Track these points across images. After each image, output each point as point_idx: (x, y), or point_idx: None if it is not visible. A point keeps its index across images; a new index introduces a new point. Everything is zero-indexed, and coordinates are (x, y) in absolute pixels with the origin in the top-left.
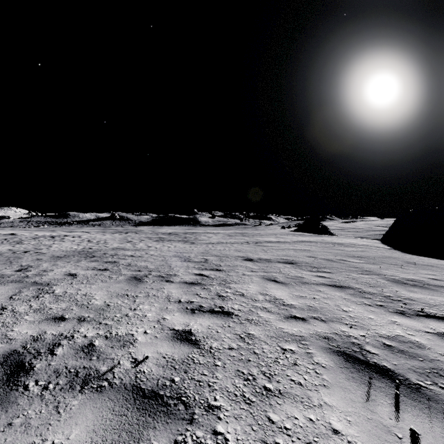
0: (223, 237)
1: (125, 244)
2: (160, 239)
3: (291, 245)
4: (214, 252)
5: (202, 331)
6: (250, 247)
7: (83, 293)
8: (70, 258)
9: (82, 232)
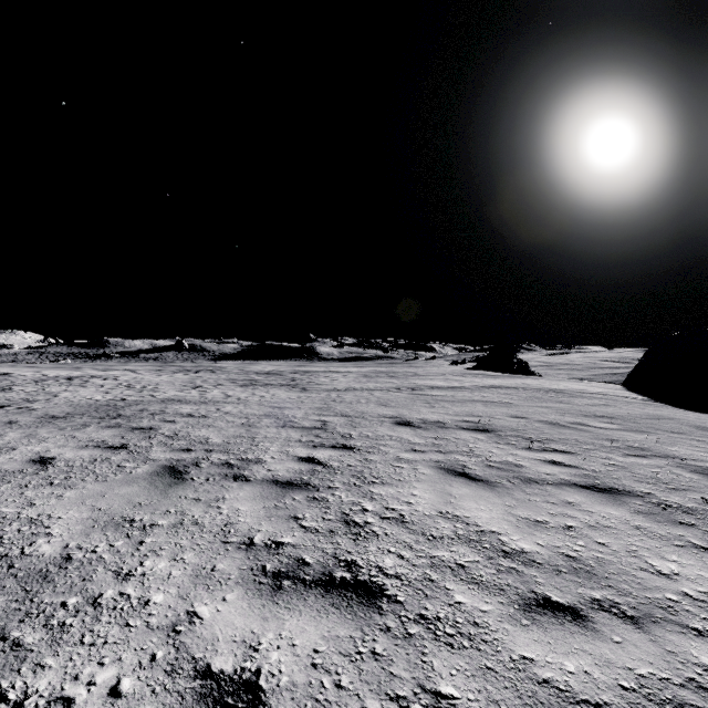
0: (357, 379)
1: (188, 392)
2: (250, 383)
3: (474, 394)
4: (339, 408)
5: (293, 680)
6: (403, 397)
7: (33, 514)
8: (72, 420)
9: (124, 370)
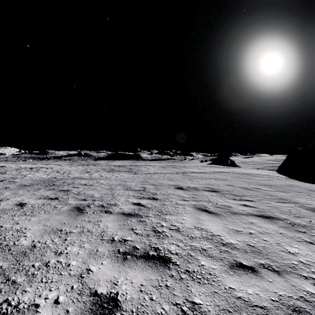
0: (158, 168)
1: (84, 174)
2: (111, 170)
3: (210, 175)
4: (151, 181)
5: (132, 297)
6: (179, 176)
7: (18, 227)
8: (33, 186)
9: (55, 164)
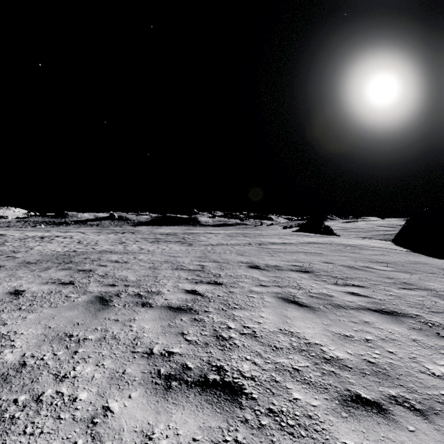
0: (224, 238)
1: (117, 246)
2: (156, 240)
3: (298, 248)
4: (212, 257)
5: None
6: (253, 249)
7: (4, 331)
8: (40, 264)
9: (77, 232)
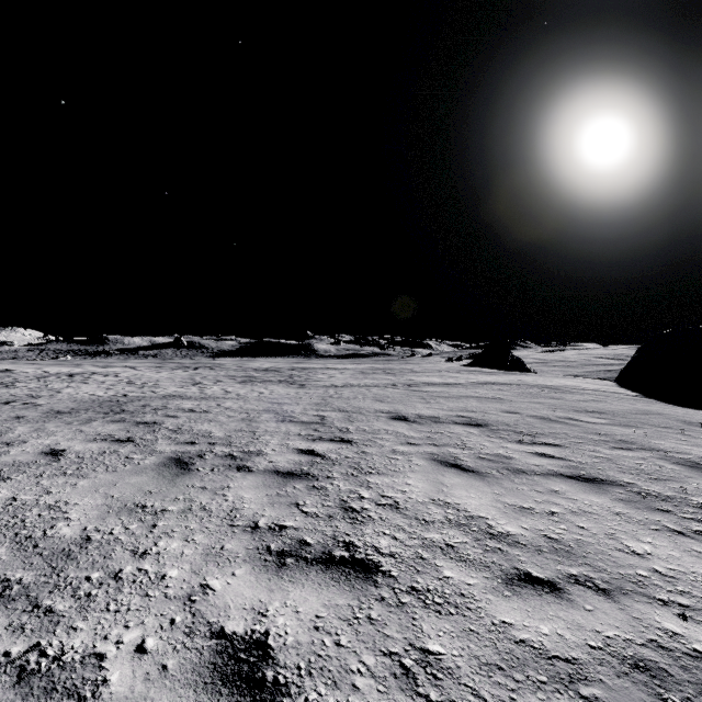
0: (354, 376)
1: (188, 388)
2: (249, 379)
3: (469, 391)
4: (337, 404)
5: (298, 640)
6: (399, 393)
7: (50, 501)
8: (77, 415)
9: (124, 367)
